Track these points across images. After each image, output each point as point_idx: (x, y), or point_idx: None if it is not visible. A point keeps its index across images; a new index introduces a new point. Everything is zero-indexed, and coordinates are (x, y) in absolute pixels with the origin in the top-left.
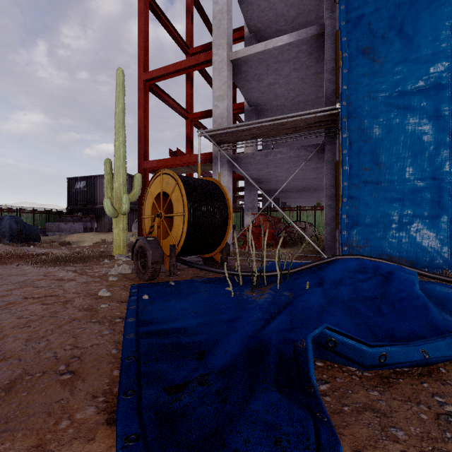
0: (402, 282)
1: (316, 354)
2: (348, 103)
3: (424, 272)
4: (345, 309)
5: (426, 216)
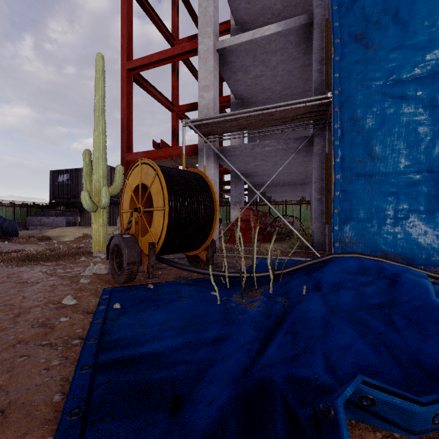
0: (413, 288)
1: None
2: (340, 92)
3: (428, 272)
4: (352, 321)
5: (422, 211)
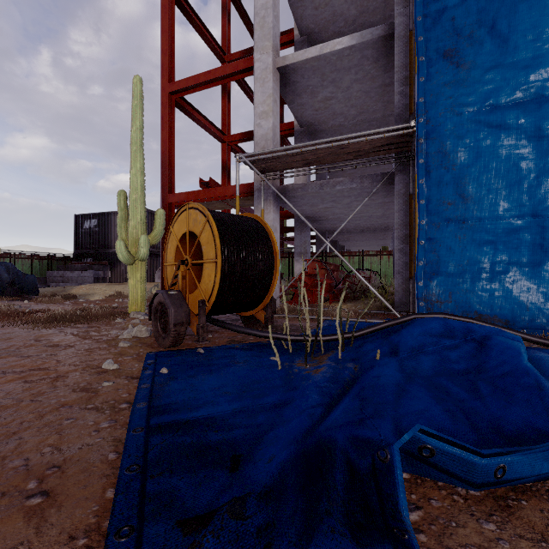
0: (503, 351)
1: (402, 466)
2: (426, 120)
3: (527, 335)
4: (430, 388)
5: (525, 263)
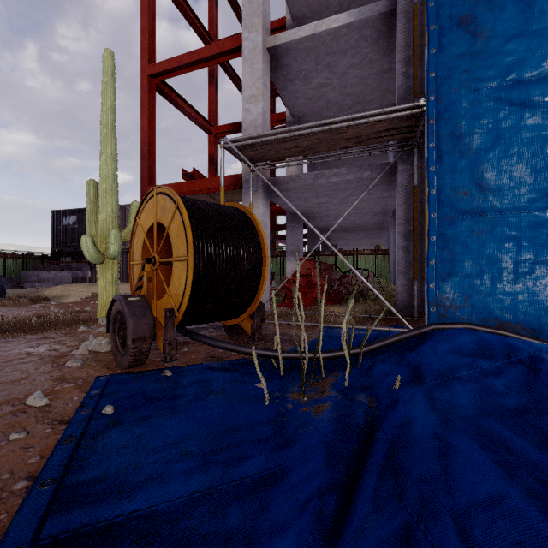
0: None
1: None
2: (438, 97)
3: None
4: (483, 441)
5: None
